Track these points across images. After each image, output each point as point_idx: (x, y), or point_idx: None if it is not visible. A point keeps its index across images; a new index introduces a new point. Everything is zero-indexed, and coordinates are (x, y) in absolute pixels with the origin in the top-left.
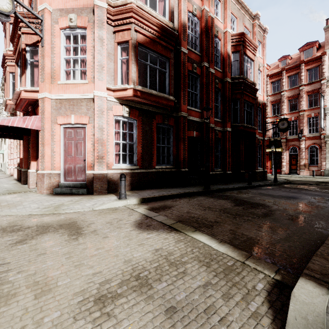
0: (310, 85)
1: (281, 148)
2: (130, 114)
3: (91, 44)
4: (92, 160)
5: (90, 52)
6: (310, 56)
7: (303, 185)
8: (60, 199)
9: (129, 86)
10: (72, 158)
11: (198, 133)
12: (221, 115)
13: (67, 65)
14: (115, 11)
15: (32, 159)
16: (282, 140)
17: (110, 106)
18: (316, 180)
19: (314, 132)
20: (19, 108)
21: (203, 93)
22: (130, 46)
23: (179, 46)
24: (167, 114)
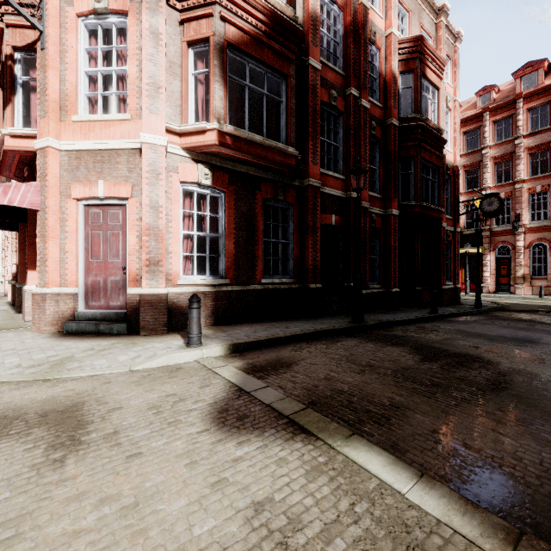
0: (533, 137)
1: (483, 247)
2: (213, 181)
3: (136, 45)
4: (138, 268)
5: (134, 60)
6: (533, 86)
7: (530, 313)
8: (71, 345)
9: (209, 124)
10: (100, 263)
11: (340, 219)
12: (381, 187)
13: (91, 86)
14: None
15: (30, 266)
16: (483, 233)
17: (174, 164)
18: (548, 304)
19: (540, 219)
20: (6, 171)
21: (349, 144)
22: (212, 48)
23: (305, 56)
24: (283, 183)
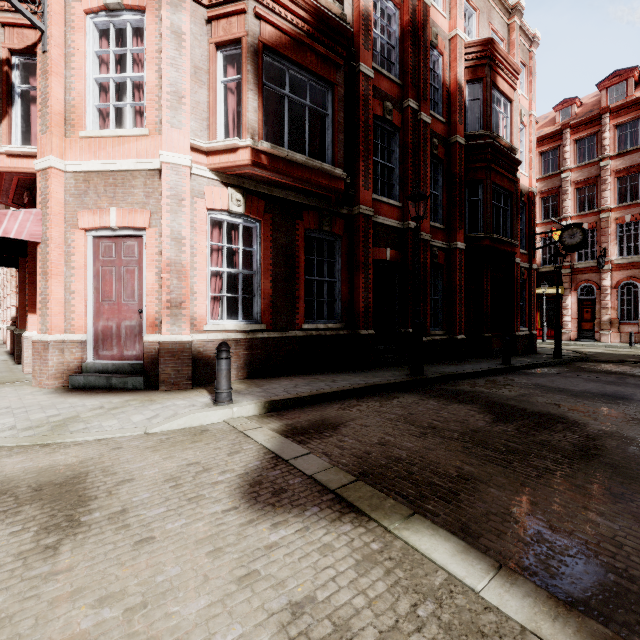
0: (622, 158)
1: (562, 287)
2: (246, 208)
3: (155, 47)
4: (157, 311)
5: (152, 65)
6: (622, 99)
7: (619, 364)
8: (77, 402)
9: (241, 141)
10: (112, 305)
11: (396, 254)
12: (444, 216)
13: (102, 96)
14: None
15: (31, 309)
16: (563, 271)
17: (200, 187)
18: (639, 354)
19: (629, 254)
20: (3, 197)
21: (406, 166)
22: (245, 51)
23: (355, 61)
24: (329, 211)
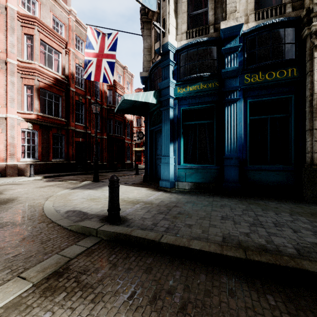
0: None
1: None
2: (33, 128)
3: (3, 83)
4: (4, 156)
5: (2, 88)
6: None
7: None
8: None
9: (33, 112)
10: None
11: (83, 139)
12: (100, 128)
13: None
14: (23, 66)
15: None
16: None
17: (19, 122)
18: None
19: None
20: None
21: (86, 114)
22: (34, 89)
23: (69, 86)
24: (61, 128)
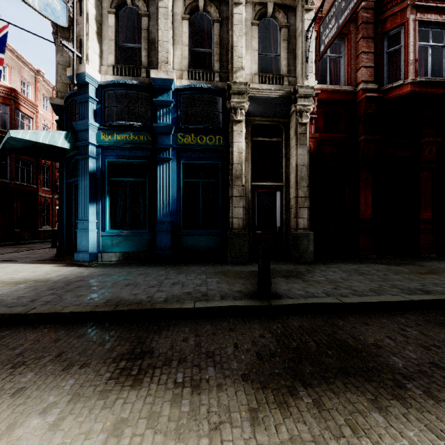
0: None
1: None
2: None
3: None
4: None
5: None
6: None
7: None
8: None
9: None
10: None
11: None
12: None
13: None
14: None
15: None
16: None
17: None
18: None
19: None
20: None
21: None
22: None
23: None
24: None
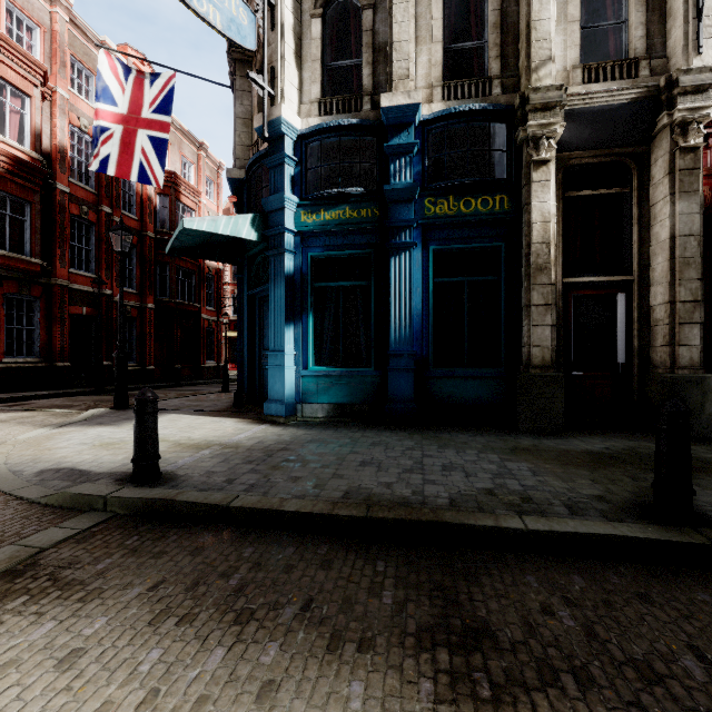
0: None
1: None
2: None
3: None
4: None
5: None
6: None
7: None
8: None
9: None
10: None
11: (92, 310)
12: (138, 284)
13: None
14: None
15: None
16: None
17: None
18: None
19: None
20: None
21: (101, 250)
22: None
23: (53, 179)
24: (29, 280)
